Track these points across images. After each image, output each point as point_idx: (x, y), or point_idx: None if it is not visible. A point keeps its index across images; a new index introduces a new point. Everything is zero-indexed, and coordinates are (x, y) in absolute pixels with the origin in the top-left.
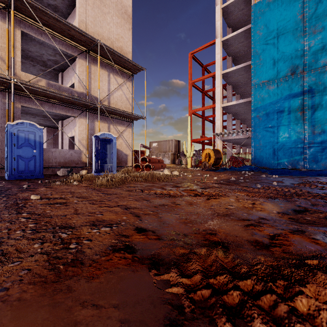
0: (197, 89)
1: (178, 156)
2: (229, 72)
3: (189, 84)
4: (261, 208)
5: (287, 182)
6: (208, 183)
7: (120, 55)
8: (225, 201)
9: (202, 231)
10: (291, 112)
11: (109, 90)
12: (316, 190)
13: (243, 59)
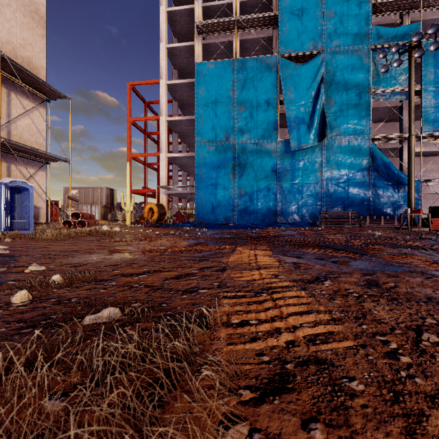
0: (138, 129)
1: (111, 209)
2: (174, 121)
3: (128, 121)
4: (179, 243)
5: (209, 233)
6: (150, 235)
7: (33, 76)
8: (160, 241)
9: (146, 250)
10: (226, 174)
11: (9, 115)
12: (218, 236)
13: (190, 108)
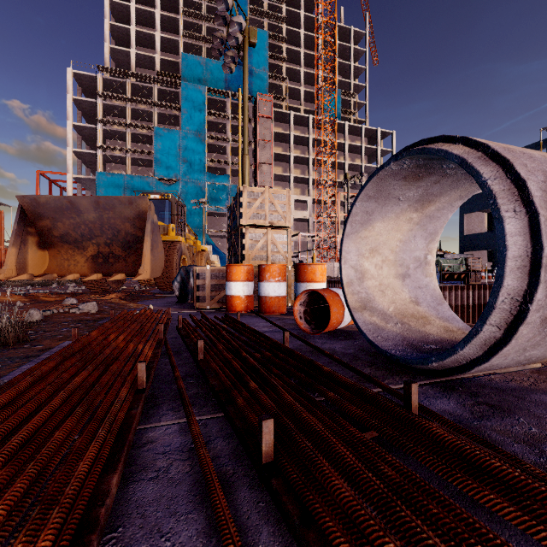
0: None
1: None
2: None
3: None
4: None
5: None
6: None
7: None
8: None
9: None
10: None
11: None
12: None
13: (93, 188)
